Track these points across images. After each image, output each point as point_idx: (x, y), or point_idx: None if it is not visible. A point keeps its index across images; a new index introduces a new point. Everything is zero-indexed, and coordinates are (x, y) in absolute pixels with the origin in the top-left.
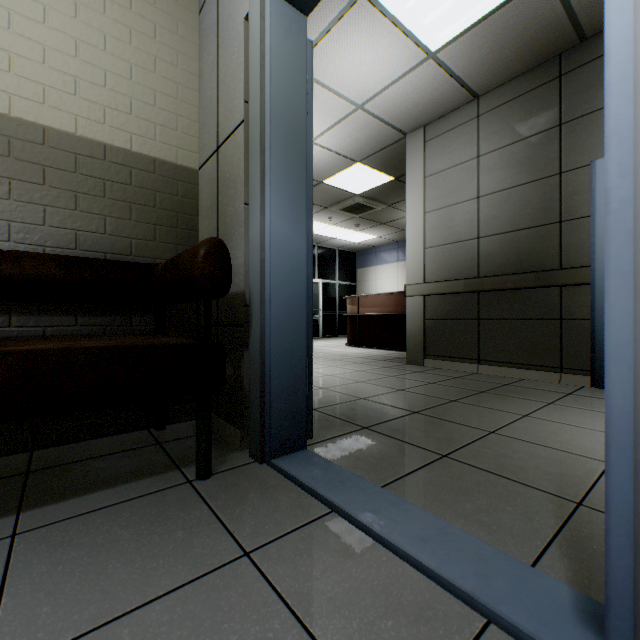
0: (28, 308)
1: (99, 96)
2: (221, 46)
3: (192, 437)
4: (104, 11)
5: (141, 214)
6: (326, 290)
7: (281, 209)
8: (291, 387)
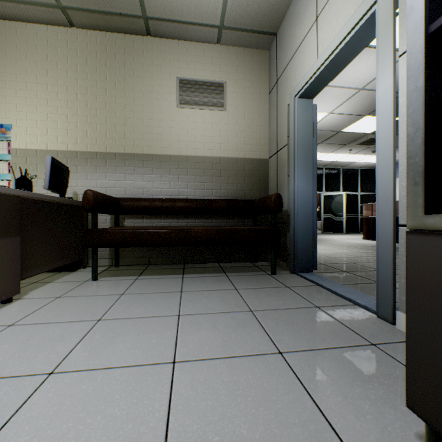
0: (217, 217)
1: (235, 141)
2: (278, 112)
3: (267, 266)
4: (237, 110)
5: (248, 181)
6: (349, 199)
7: (301, 179)
8: (305, 247)
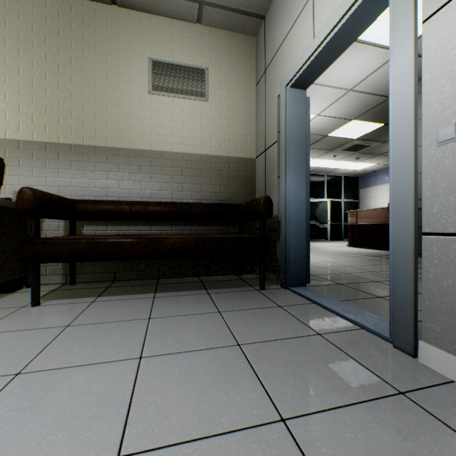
0: (197, 223)
1: (218, 137)
2: (267, 105)
3: (254, 279)
4: (220, 102)
5: (233, 182)
6: (333, 206)
7: (293, 180)
8: (298, 257)
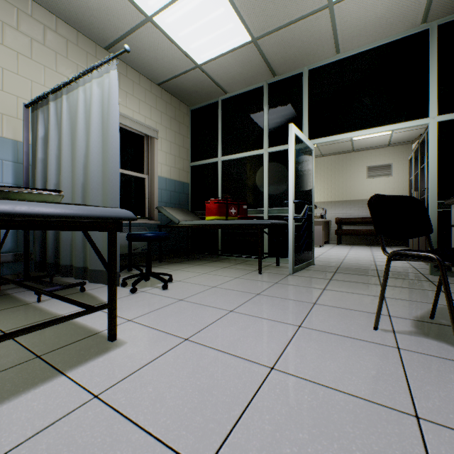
0: None
1: (397, 190)
2: None
3: None
4: (398, 175)
5: None
6: None
7: None
8: None
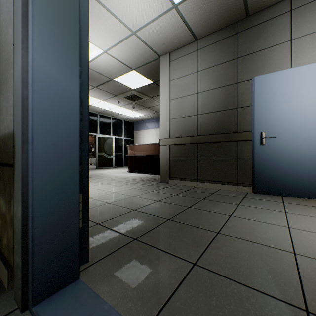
0: None
1: None
2: None
3: None
4: None
5: None
6: (117, 142)
7: (48, 48)
8: (61, 225)
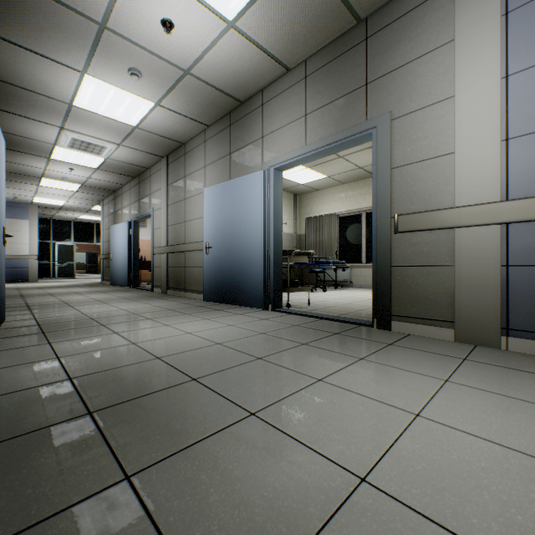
0: None
1: None
2: None
3: None
4: None
5: None
6: None
7: None
8: None
